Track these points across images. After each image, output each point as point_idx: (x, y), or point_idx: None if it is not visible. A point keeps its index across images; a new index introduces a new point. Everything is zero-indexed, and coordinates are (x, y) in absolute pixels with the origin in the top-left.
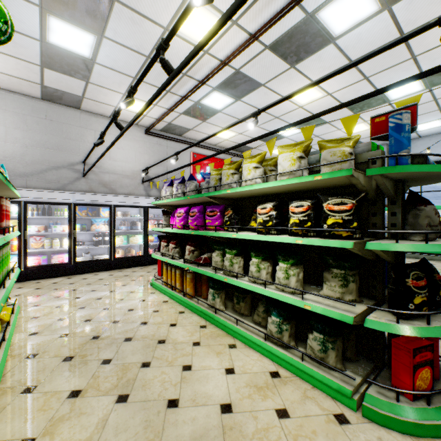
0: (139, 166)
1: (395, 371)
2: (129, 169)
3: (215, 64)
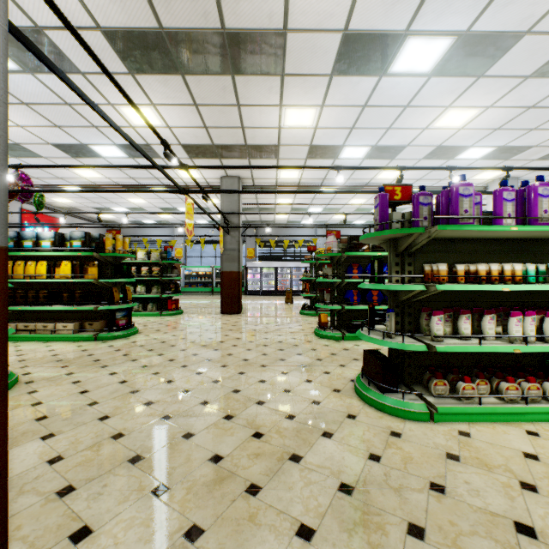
0: None
1: (169, 307)
2: None
3: (86, 181)
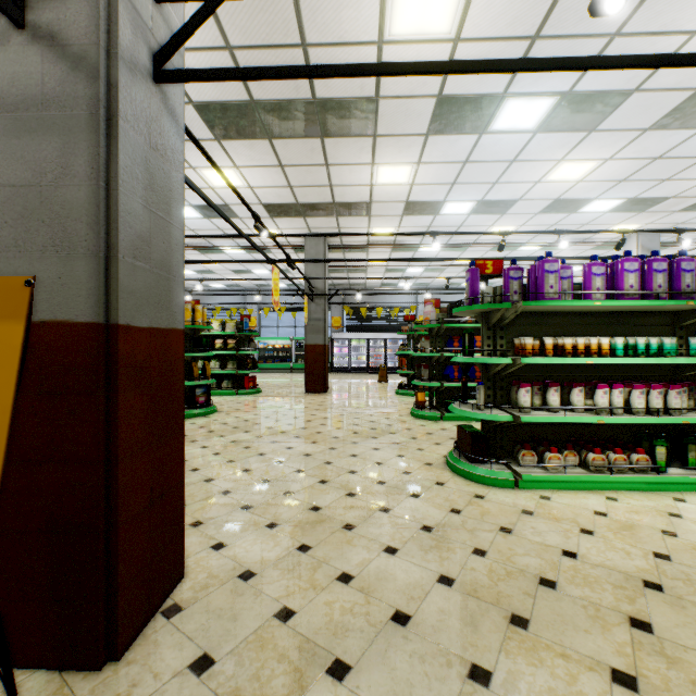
0: None
1: (246, 385)
2: None
3: None
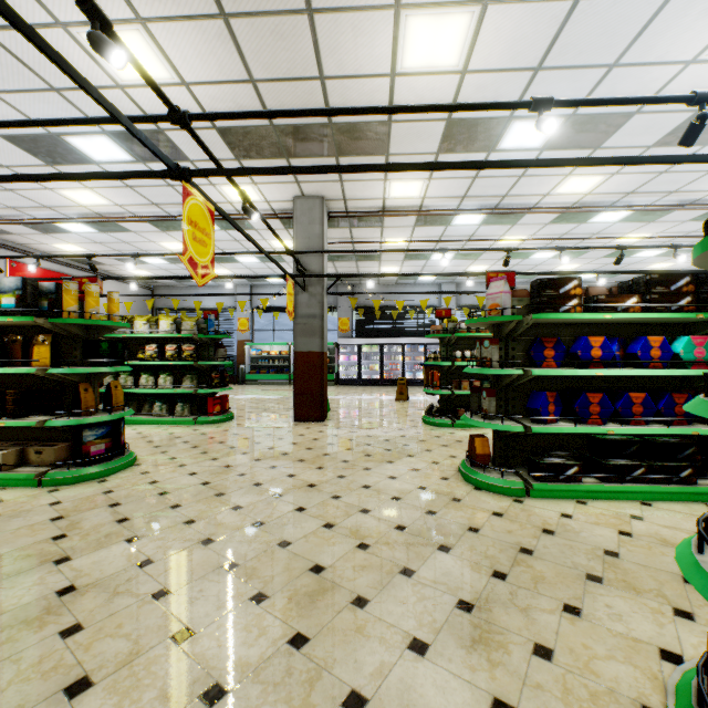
0: None
1: (209, 409)
2: None
3: (89, 212)
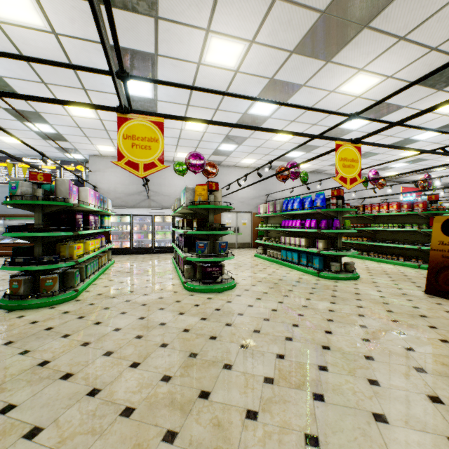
0: (378, 198)
1: None
2: (375, 200)
3: None
